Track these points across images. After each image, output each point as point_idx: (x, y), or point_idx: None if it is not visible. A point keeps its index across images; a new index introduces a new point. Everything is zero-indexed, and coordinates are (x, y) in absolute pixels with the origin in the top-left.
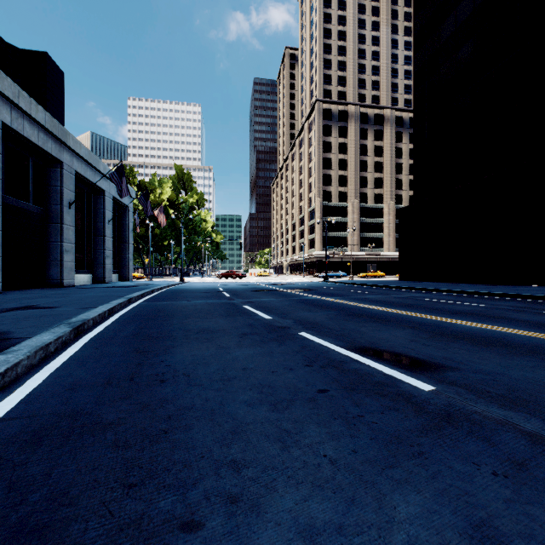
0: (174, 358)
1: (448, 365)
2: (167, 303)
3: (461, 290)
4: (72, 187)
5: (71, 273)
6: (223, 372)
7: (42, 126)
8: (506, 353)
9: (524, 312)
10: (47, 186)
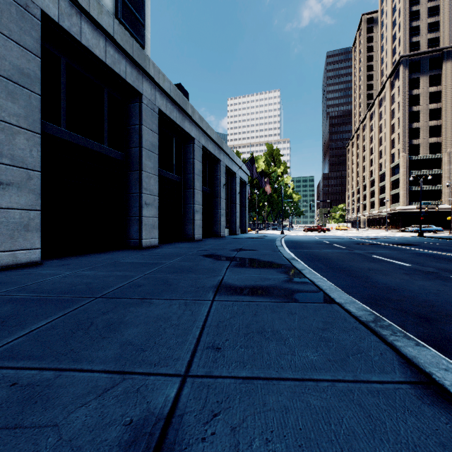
0: (381, 281)
1: None
2: (307, 251)
3: None
4: (224, 175)
5: (223, 229)
6: (426, 290)
7: (214, 141)
8: None
9: None
10: (212, 176)
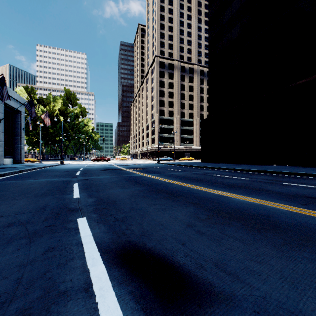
0: None
1: (219, 289)
2: (10, 182)
3: (234, 168)
4: None
5: None
6: None
7: None
8: (282, 245)
9: (274, 184)
10: None
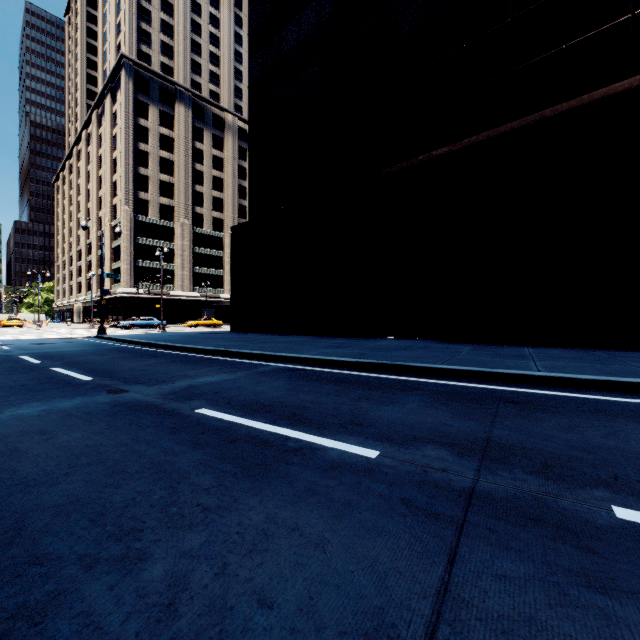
0: None
1: None
2: None
3: (304, 357)
4: None
5: None
6: None
7: None
8: None
9: None
10: None
